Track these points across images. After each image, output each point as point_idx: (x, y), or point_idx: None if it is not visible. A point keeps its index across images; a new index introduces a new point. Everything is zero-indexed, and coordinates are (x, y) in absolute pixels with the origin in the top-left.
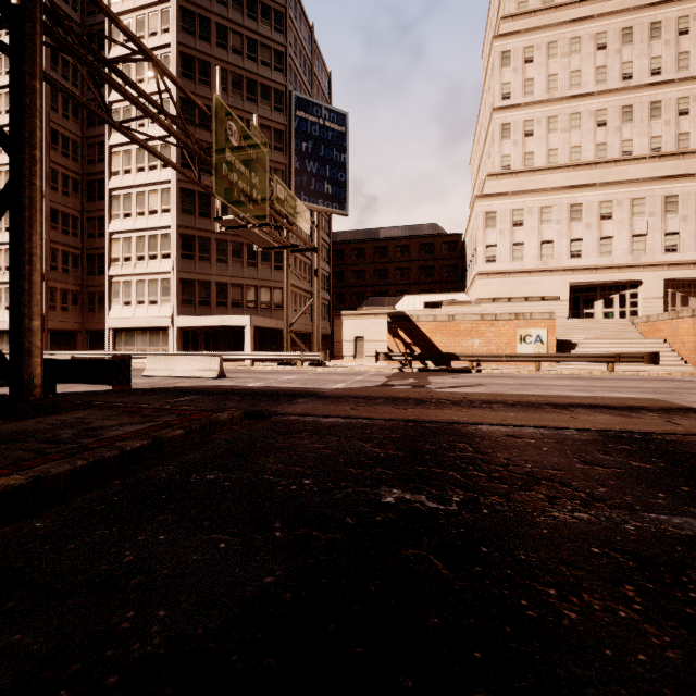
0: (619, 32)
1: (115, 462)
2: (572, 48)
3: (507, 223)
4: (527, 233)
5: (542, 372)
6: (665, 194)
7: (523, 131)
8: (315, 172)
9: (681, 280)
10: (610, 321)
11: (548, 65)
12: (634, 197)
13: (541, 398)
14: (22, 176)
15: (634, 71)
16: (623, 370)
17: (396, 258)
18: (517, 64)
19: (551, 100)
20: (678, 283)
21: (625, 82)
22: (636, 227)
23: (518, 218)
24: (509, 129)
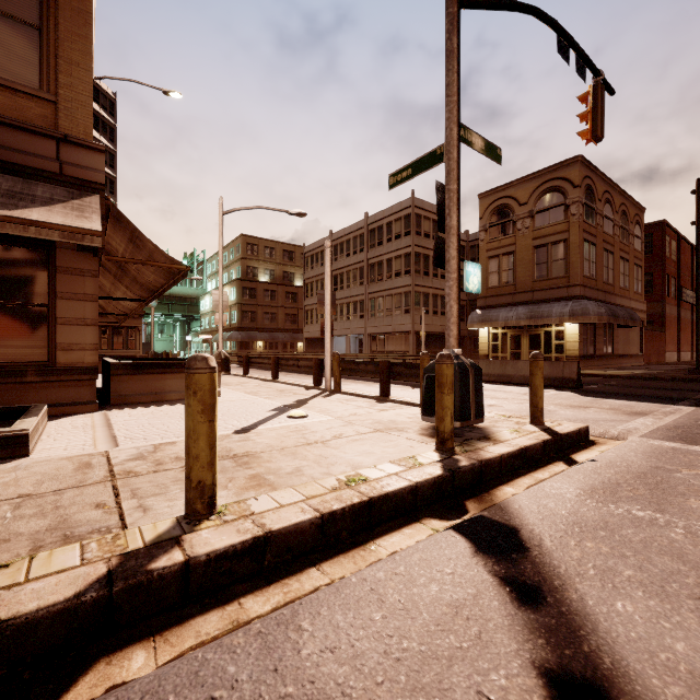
0: None
1: (639, 379)
2: None
3: None
4: None
5: None
6: None
7: None
8: None
9: None
10: None
11: None
12: None
13: None
14: (697, 289)
15: None
16: None
17: None
18: None
19: None
20: None
21: None
22: None
23: None
24: None
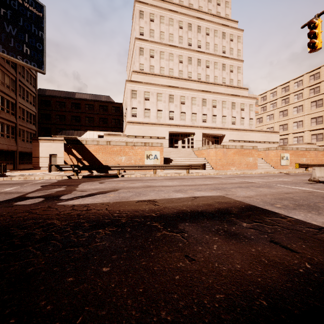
0: (187, 24)
1: None
2: (170, 23)
3: (142, 98)
4: (151, 104)
5: (157, 175)
6: (202, 97)
7: (149, 54)
8: (14, 34)
9: (207, 134)
10: (185, 149)
11: (160, 26)
12: (192, 96)
13: (154, 206)
14: None
15: (192, 43)
16: (192, 172)
17: (85, 111)
18: (147, 20)
19: (162, 43)
20: (206, 135)
21: (189, 46)
22: (193, 110)
23: (147, 96)
24: (143, 51)
